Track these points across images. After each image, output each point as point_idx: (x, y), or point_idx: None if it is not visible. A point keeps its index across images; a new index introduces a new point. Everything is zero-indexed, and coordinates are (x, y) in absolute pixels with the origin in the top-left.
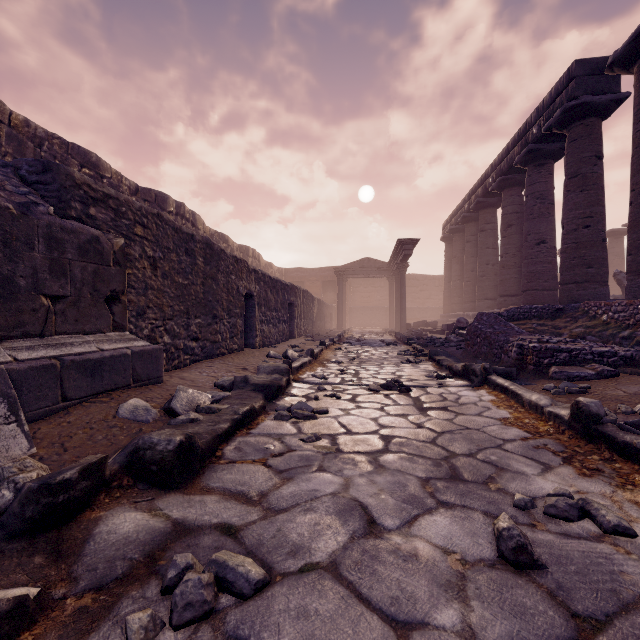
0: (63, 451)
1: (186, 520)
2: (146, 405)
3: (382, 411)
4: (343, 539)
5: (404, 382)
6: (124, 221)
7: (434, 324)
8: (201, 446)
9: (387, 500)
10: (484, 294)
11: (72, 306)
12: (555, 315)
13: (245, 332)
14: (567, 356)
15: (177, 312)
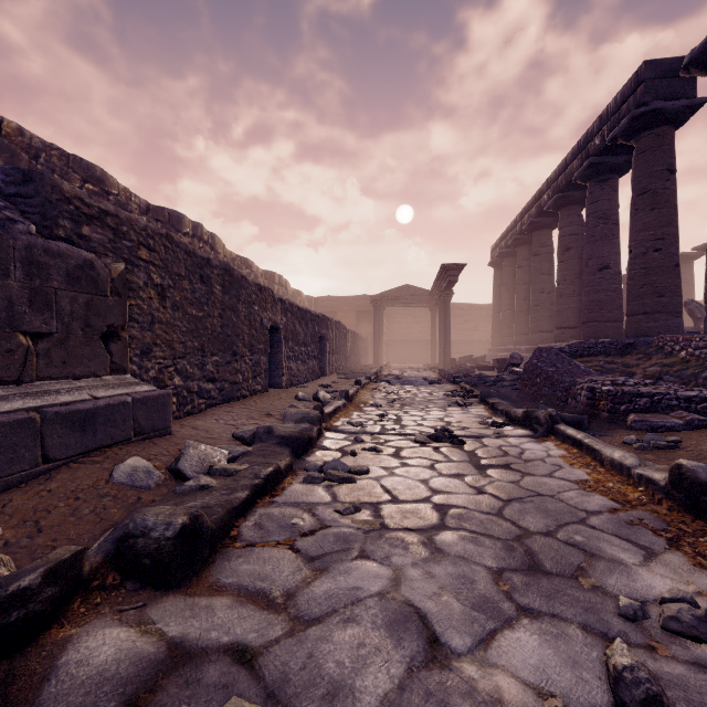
0: (36, 532)
1: (186, 639)
2: (148, 466)
3: (433, 470)
4: (398, 672)
5: (455, 431)
6: (125, 243)
7: (482, 359)
8: (211, 526)
9: (451, 605)
10: (538, 326)
11: (58, 345)
12: (624, 351)
13: (270, 370)
14: (648, 402)
15: (190, 349)
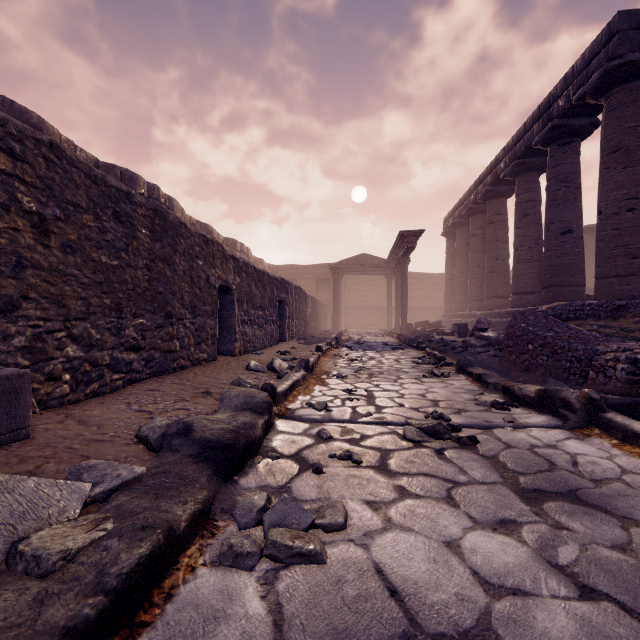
0: None
1: None
2: None
3: (454, 507)
4: None
5: (451, 417)
6: None
7: (438, 324)
8: None
9: None
10: (493, 292)
11: None
12: (615, 314)
13: (221, 335)
14: None
15: (96, 308)
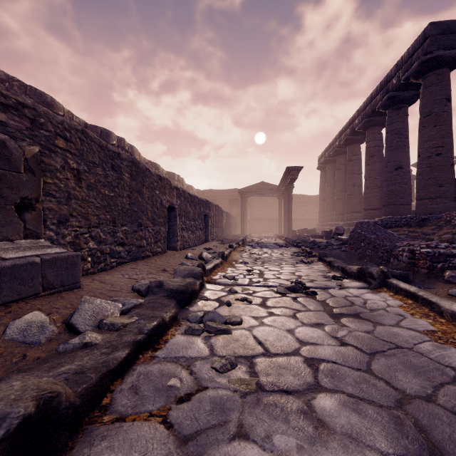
0: None
1: None
2: (44, 320)
3: (295, 319)
4: None
5: (306, 283)
6: (43, 132)
7: (313, 231)
8: (74, 402)
9: None
10: (351, 208)
11: None
12: (421, 224)
13: (168, 237)
14: None
15: (103, 220)
